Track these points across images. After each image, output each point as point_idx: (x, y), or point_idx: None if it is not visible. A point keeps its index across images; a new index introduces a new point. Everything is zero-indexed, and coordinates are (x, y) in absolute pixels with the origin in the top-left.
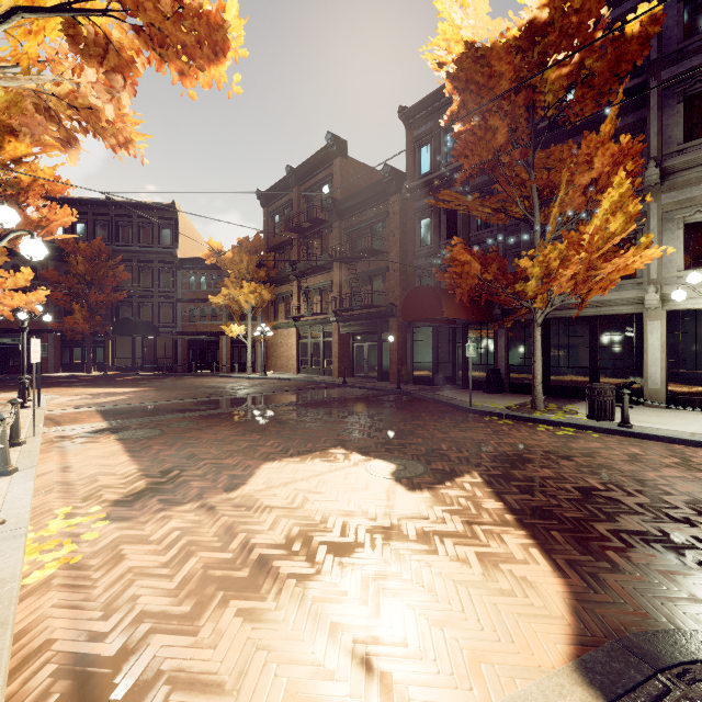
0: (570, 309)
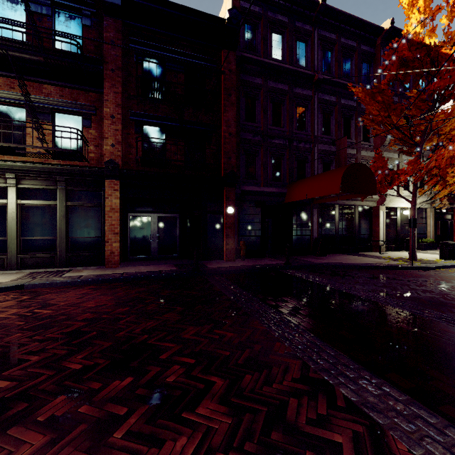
0: (351, 200)
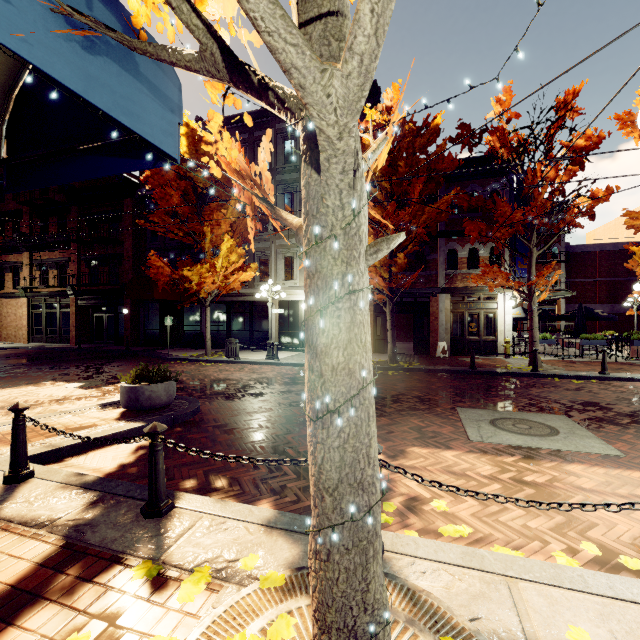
0: (240, 297)
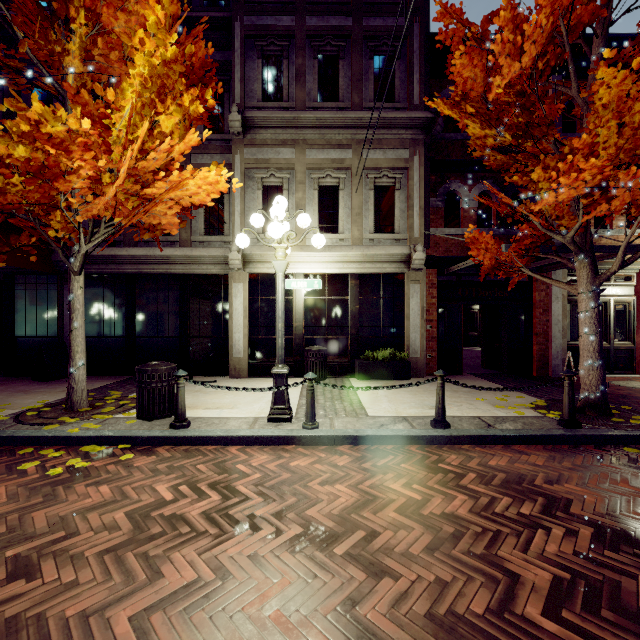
0: (158, 264)
